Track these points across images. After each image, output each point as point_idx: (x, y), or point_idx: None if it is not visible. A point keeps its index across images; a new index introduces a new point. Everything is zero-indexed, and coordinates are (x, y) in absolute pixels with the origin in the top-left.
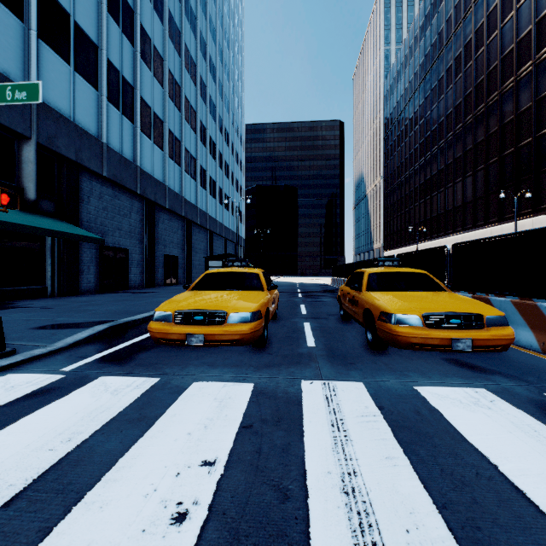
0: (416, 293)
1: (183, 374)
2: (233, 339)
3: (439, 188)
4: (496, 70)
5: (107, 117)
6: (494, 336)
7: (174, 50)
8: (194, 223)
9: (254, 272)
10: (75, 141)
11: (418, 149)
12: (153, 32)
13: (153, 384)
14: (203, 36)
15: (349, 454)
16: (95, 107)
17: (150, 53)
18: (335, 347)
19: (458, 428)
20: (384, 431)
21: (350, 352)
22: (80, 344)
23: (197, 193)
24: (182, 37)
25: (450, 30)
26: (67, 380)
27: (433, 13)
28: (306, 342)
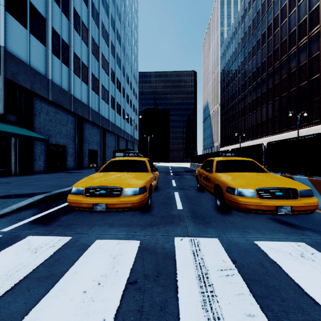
0: (249, 173)
1: (90, 233)
2: (126, 206)
3: (253, 110)
4: (286, 41)
5: (51, 63)
6: (305, 204)
7: (95, 25)
8: (108, 130)
9: (142, 160)
10: (30, 77)
11: (240, 88)
12: (82, 13)
13: (66, 242)
14: (113, 17)
15: (216, 312)
16: (43, 57)
17: (79, 25)
18: (196, 210)
19: (297, 281)
20: (240, 285)
21: (206, 214)
22: (22, 209)
23: (109, 112)
24: (99, 17)
25: (259, 18)
26: (2, 239)
27: (249, 8)
28: (176, 206)
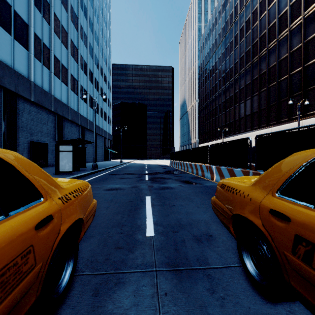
0: None
1: None
2: None
3: (235, 104)
4: (275, 25)
5: None
6: None
7: None
8: (66, 119)
9: None
10: None
11: (221, 80)
12: None
13: None
14: None
15: None
16: None
17: None
18: None
19: None
20: None
21: None
22: None
23: (68, 95)
24: None
25: (243, 3)
26: None
27: None
28: None
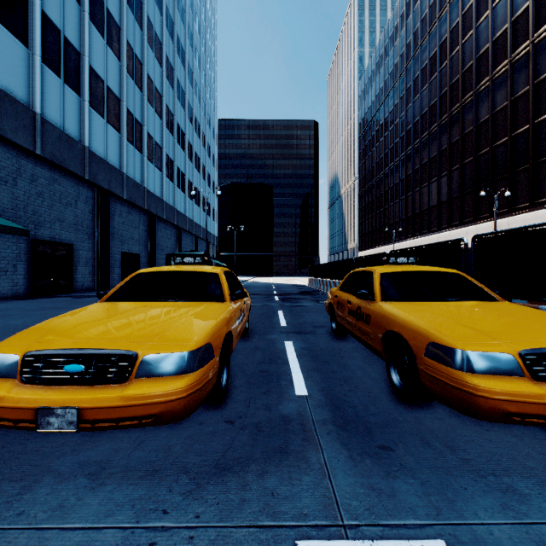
0: (465, 304)
1: None
2: (145, 414)
3: (414, 188)
4: (472, 69)
5: (41, 82)
6: None
7: (134, 21)
8: (160, 218)
9: (212, 272)
10: None
11: (393, 149)
12: None
13: None
14: (170, 13)
15: None
16: (23, 67)
17: (103, 17)
18: (342, 397)
19: None
20: None
21: (370, 411)
22: None
23: (163, 184)
24: (144, 8)
25: (425, 29)
26: None
27: (408, 12)
28: (292, 385)
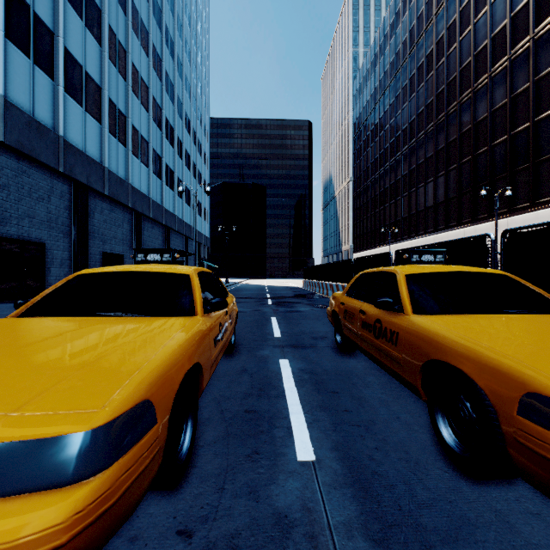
0: (541, 319)
1: None
2: None
3: (410, 188)
4: (470, 67)
5: (6, 61)
6: None
7: (117, 5)
8: (146, 217)
9: (181, 273)
10: None
11: (388, 149)
12: None
13: None
14: (157, 1)
15: None
16: None
17: None
18: (367, 463)
19: None
20: None
21: (419, 497)
22: None
23: (149, 181)
24: None
25: (422, 27)
26: None
27: (404, 10)
28: (291, 438)
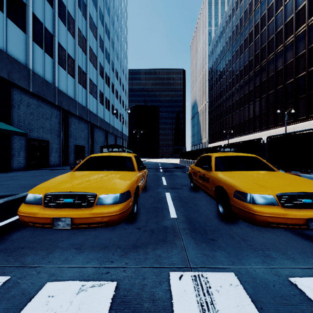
0: (257, 172)
1: (42, 266)
2: (101, 221)
3: (240, 107)
4: (273, 40)
5: (32, 52)
6: None
7: (82, 16)
8: (96, 126)
9: (128, 156)
10: (7, 65)
11: (228, 85)
12: (67, 2)
13: None
14: (101, 10)
15: None
16: (23, 44)
17: (65, 15)
18: (193, 218)
19: None
20: None
21: (207, 224)
22: None
23: (97, 107)
24: (87, 8)
25: (246, 17)
26: None
27: (237, 7)
28: (169, 213)
